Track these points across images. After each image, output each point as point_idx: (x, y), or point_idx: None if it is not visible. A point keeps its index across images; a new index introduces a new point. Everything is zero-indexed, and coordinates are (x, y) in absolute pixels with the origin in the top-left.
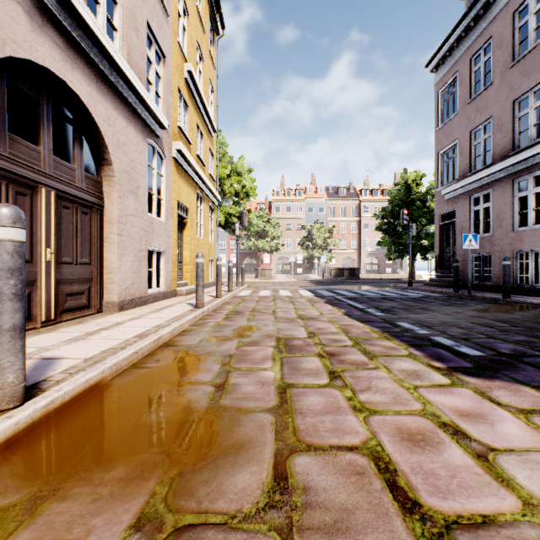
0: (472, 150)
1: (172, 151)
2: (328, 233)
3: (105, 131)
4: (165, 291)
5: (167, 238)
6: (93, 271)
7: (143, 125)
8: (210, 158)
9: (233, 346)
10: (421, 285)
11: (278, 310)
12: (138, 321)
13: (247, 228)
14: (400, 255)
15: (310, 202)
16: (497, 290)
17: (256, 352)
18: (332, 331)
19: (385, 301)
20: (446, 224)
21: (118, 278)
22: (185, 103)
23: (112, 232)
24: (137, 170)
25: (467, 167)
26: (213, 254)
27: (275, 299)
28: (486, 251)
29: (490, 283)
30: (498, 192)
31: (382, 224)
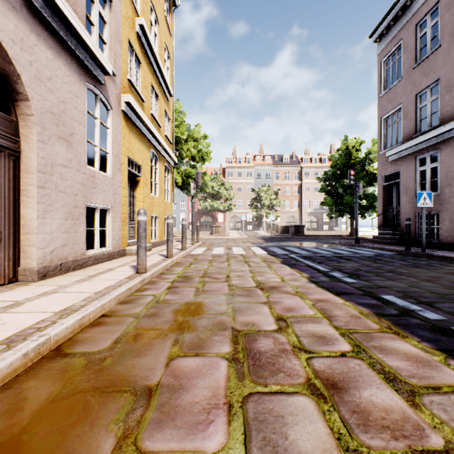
0: (417, 113)
1: (121, 103)
2: (274, 195)
3: (16, 55)
4: (111, 251)
5: (114, 194)
6: (1, 231)
7: (79, 65)
8: (166, 120)
9: (162, 356)
10: (365, 242)
11: (233, 275)
12: (47, 298)
13: (203, 189)
14: (341, 214)
15: (259, 169)
16: (446, 248)
17: (197, 377)
18: (308, 313)
19: (343, 261)
20: (389, 185)
21: (39, 240)
22: (137, 59)
23: (31, 183)
24: (70, 114)
25: (412, 129)
26: (170, 212)
27: (229, 259)
28: (433, 210)
29: (438, 241)
30: (447, 152)
31: (325, 186)
